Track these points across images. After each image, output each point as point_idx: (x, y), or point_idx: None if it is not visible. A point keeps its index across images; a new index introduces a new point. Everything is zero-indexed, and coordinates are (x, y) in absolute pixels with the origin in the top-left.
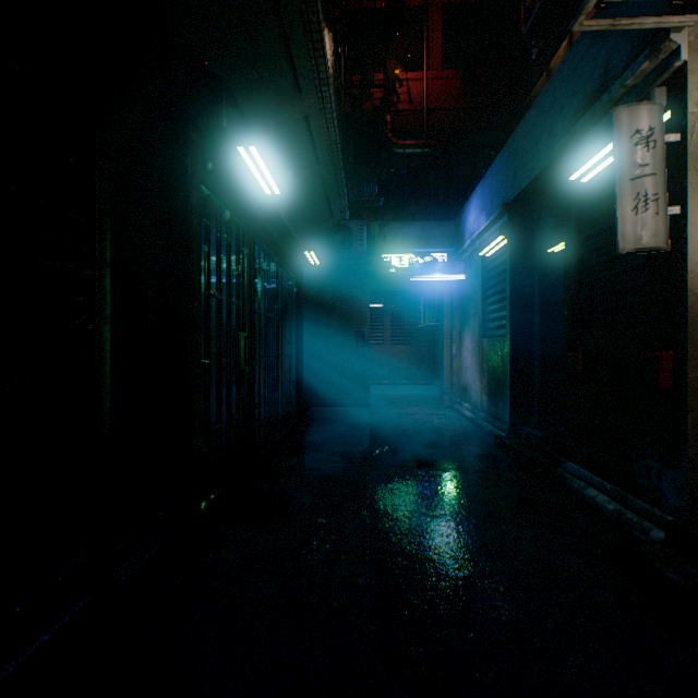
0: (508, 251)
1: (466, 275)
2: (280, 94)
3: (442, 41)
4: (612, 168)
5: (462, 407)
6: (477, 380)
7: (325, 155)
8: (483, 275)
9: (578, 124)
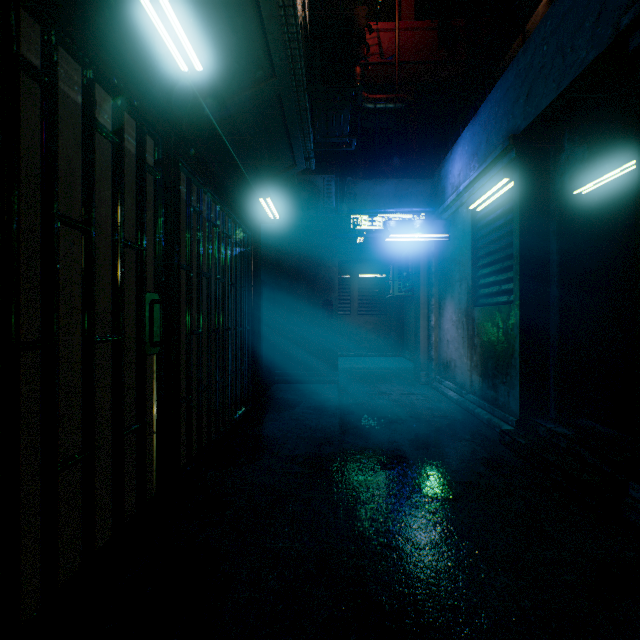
0: (517, 195)
1: (449, 235)
2: None
3: None
4: None
5: (444, 385)
6: (464, 356)
7: (282, 60)
8: (473, 232)
9: None
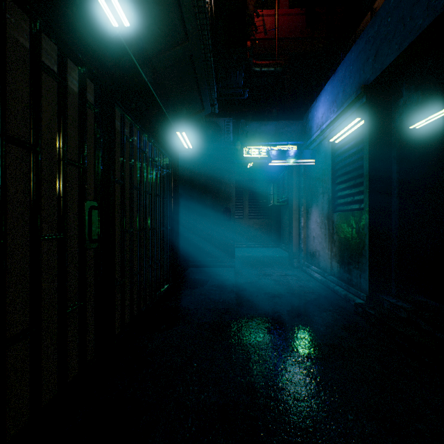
0: (367, 130)
1: (315, 160)
2: None
3: None
4: None
5: (311, 269)
6: (326, 248)
7: (193, 28)
8: (333, 158)
9: None
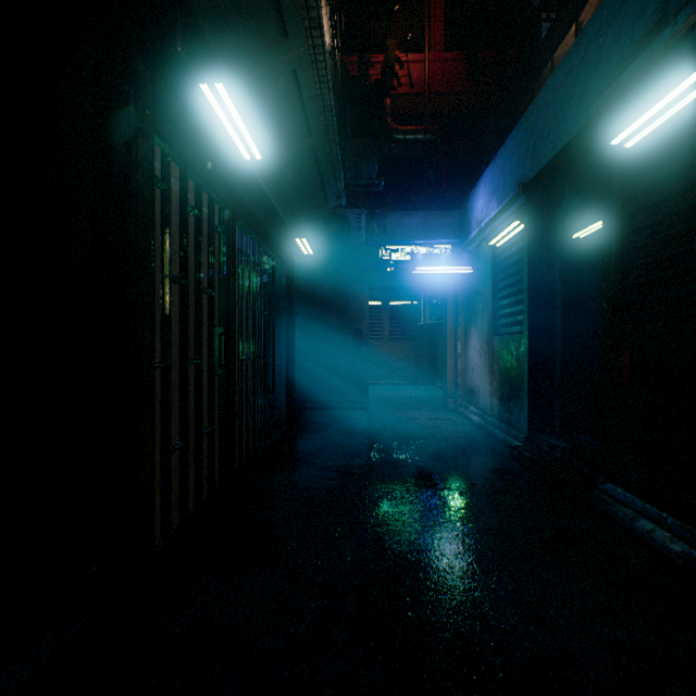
0: (525, 237)
1: (473, 267)
2: (262, 37)
3: (444, 21)
4: (671, 124)
5: (469, 411)
6: (486, 382)
7: (318, 125)
8: (493, 266)
9: (625, 74)
